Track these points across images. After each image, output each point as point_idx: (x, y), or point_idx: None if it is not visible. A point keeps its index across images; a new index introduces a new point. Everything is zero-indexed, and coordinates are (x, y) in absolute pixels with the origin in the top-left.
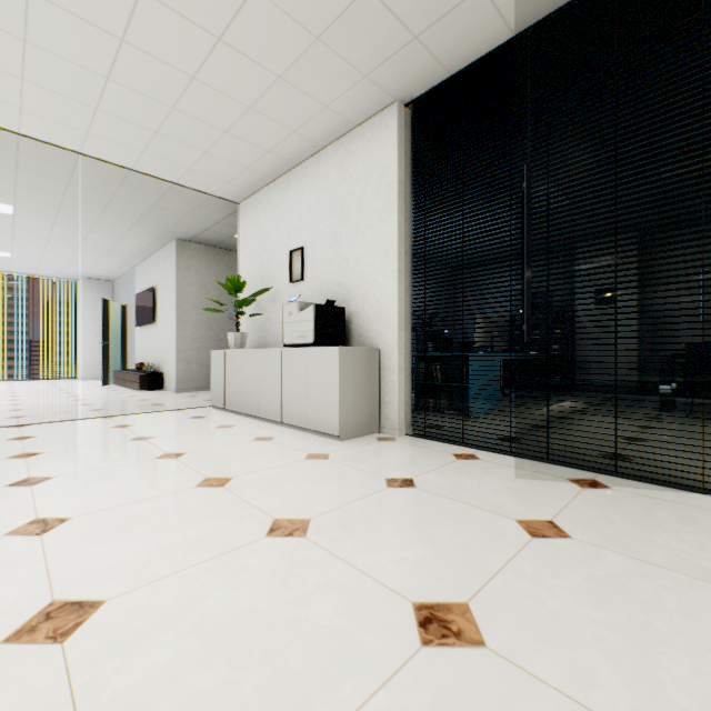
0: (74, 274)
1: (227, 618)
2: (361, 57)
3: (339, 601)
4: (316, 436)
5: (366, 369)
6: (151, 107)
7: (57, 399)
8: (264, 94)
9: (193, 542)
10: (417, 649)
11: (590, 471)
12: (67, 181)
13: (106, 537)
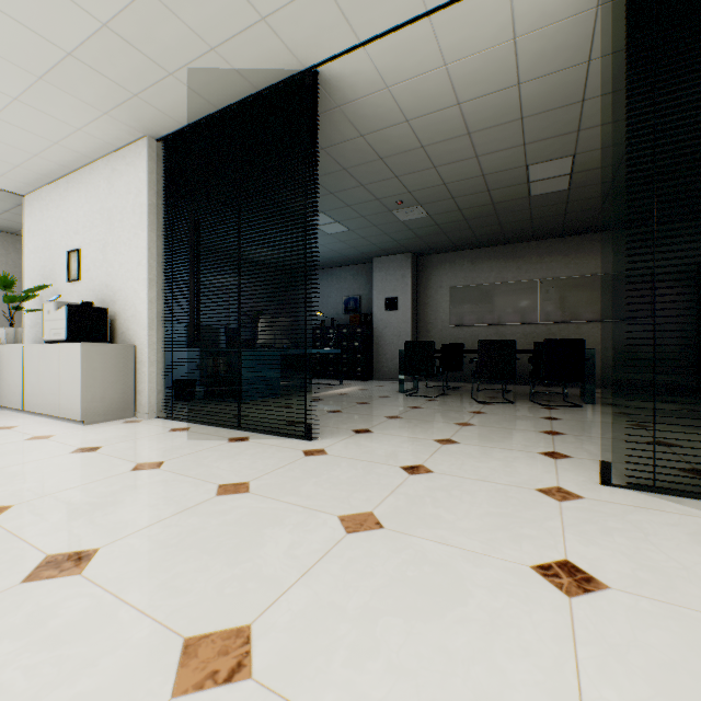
0: None
1: None
2: (93, 99)
3: None
4: (66, 423)
5: (118, 362)
6: None
7: None
8: (6, 109)
9: None
10: None
11: (257, 432)
12: None
13: None
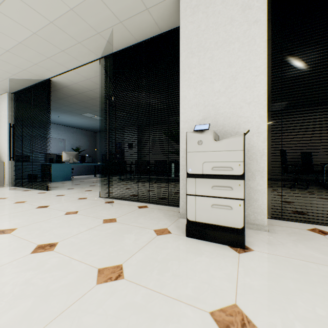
0: None
1: None
2: None
3: None
4: None
5: None
6: None
7: None
8: None
9: None
10: None
11: (36, 189)
12: None
13: None
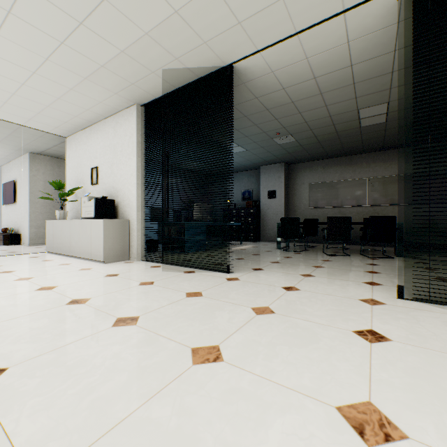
0: None
1: (3, 305)
2: (110, 87)
3: (47, 300)
4: (94, 262)
5: (121, 230)
6: (0, 92)
7: None
8: (66, 94)
9: (1, 293)
10: (62, 305)
11: (198, 269)
12: None
13: None
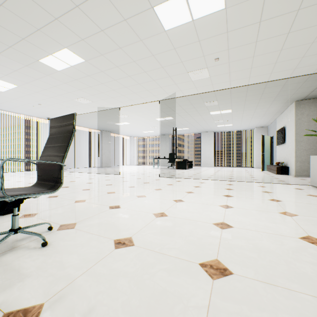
0: (252, 127)
1: (263, 247)
2: None
3: (316, 270)
4: None
5: None
6: (271, 55)
7: (243, 174)
8: None
9: (265, 227)
10: None
11: None
12: (245, 96)
13: (240, 214)
